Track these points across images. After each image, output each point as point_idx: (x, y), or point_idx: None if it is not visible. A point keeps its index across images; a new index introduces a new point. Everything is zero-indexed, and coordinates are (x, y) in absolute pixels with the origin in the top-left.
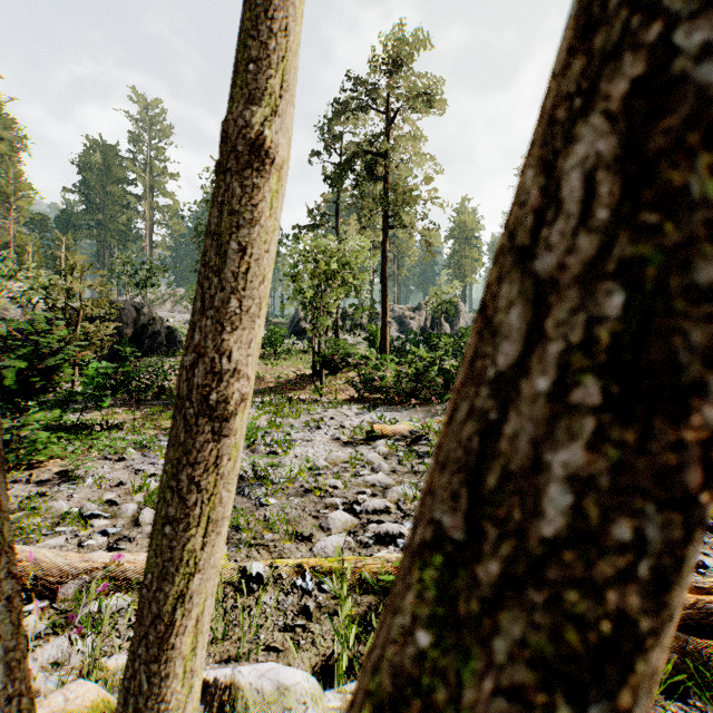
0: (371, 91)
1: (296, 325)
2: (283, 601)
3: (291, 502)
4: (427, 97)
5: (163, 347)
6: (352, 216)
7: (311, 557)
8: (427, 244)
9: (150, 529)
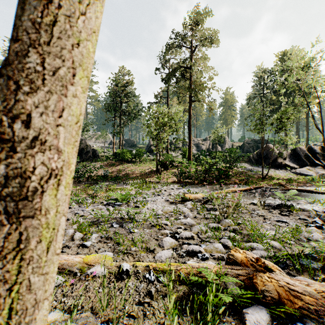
0: (183, 38)
1: (149, 148)
2: (138, 286)
3: (145, 231)
4: (210, 39)
5: (90, 158)
6: (174, 97)
7: (154, 261)
8: (210, 109)
9: (78, 242)
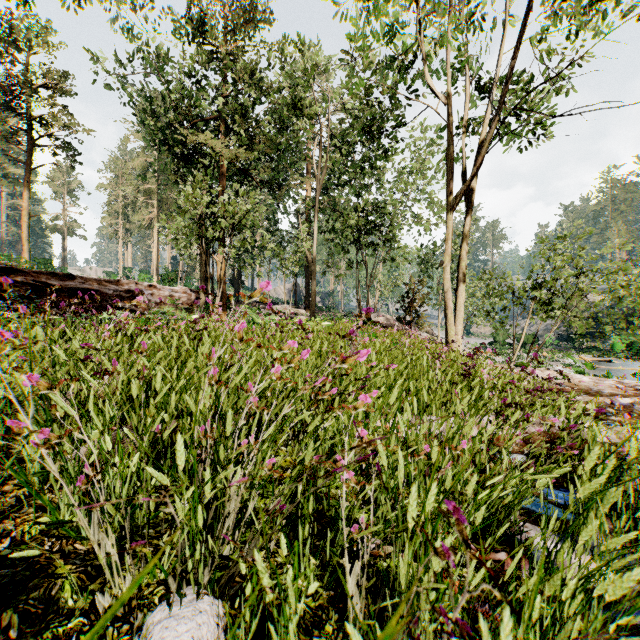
0: None
1: None
2: None
3: None
4: None
5: None
6: None
7: None
8: None
9: None
